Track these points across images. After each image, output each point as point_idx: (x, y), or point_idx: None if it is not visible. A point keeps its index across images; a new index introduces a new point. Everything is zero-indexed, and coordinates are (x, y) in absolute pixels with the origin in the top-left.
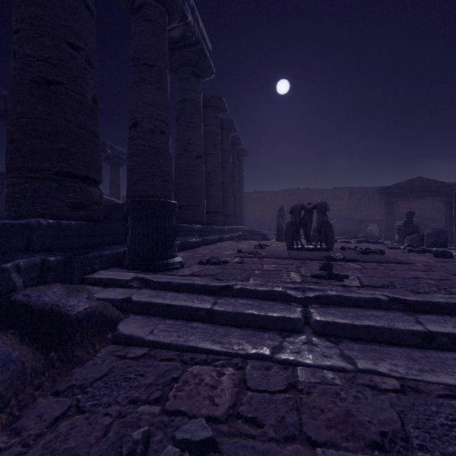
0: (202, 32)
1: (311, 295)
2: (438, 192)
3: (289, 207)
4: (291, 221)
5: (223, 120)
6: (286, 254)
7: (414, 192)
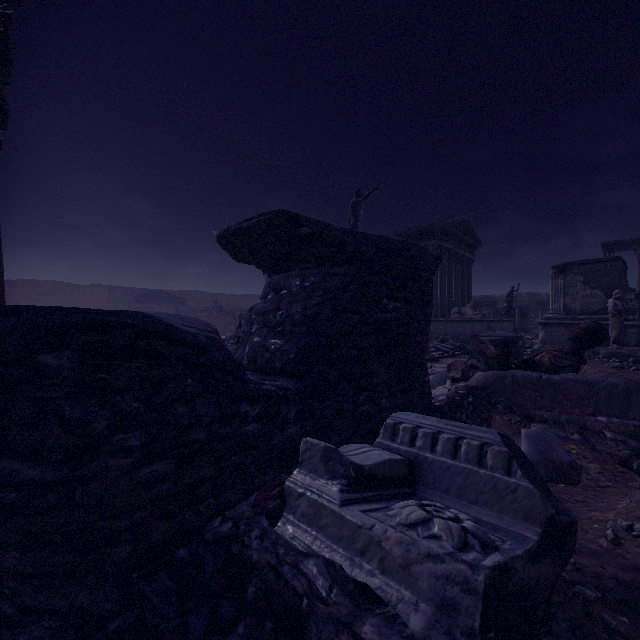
0: None
1: None
2: (172, 302)
3: (33, 302)
4: None
5: None
6: None
7: (157, 300)
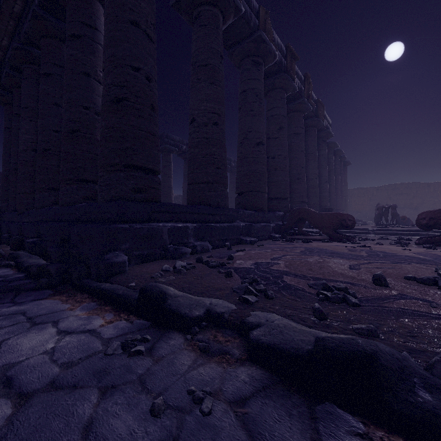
0: (328, 120)
1: (374, 229)
2: None
3: (392, 200)
4: (377, 213)
5: (334, 151)
6: (373, 226)
7: None
